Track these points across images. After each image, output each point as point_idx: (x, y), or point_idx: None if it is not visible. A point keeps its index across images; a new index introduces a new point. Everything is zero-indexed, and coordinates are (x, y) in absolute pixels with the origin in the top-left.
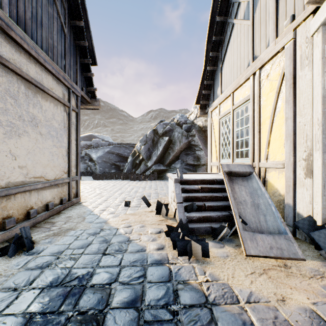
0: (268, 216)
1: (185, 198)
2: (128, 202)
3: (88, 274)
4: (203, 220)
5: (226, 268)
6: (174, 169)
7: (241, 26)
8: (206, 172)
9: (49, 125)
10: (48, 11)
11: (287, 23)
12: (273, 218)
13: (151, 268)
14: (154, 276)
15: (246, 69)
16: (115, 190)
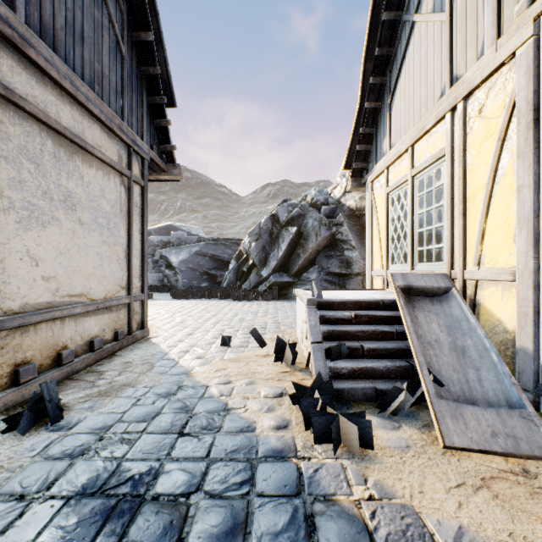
0: (483, 370)
1: (327, 334)
2: (226, 339)
3: (150, 474)
4: (360, 375)
5: (408, 473)
6: (306, 282)
7: (428, 26)
8: (362, 287)
9: (95, 208)
10: (94, 16)
11: (520, 7)
12: (495, 375)
13: (264, 466)
14: (269, 482)
15: (438, 101)
16: (207, 316)
